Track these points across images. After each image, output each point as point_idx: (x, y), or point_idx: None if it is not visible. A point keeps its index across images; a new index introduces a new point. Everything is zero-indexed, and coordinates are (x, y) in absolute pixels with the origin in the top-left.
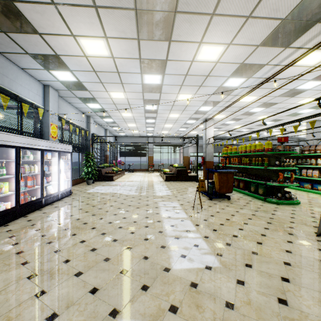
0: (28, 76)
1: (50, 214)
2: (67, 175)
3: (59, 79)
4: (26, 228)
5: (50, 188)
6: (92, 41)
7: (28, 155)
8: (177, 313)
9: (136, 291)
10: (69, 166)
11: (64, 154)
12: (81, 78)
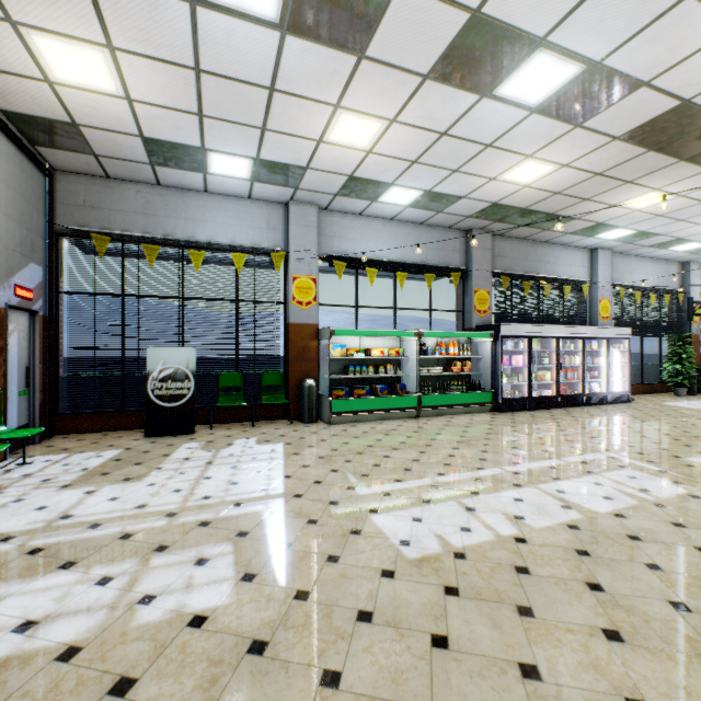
0: (570, 249)
1: (589, 411)
2: (623, 373)
3: (609, 239)
4: (563, 414)
5: (595, 386)
6: (638, 199)
7: (567, 345)
8: (650, 463)
9: (629, 452)
10: (626, 360)
11: (618, 341)
12: (640, 228)
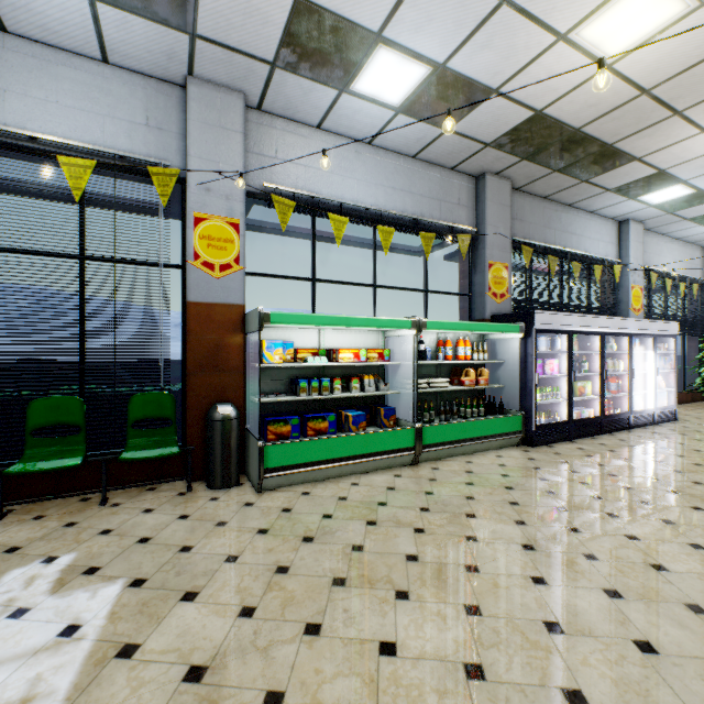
0: (597, 219)
1: (650, 440)
2: (665, 381)
3: (652, 204)
4: (624, 447)
5: (638, 400)
6: None
7: (610, 344)
8: None
9: None
10: (671, 364)
11: (659, 340)
12: None
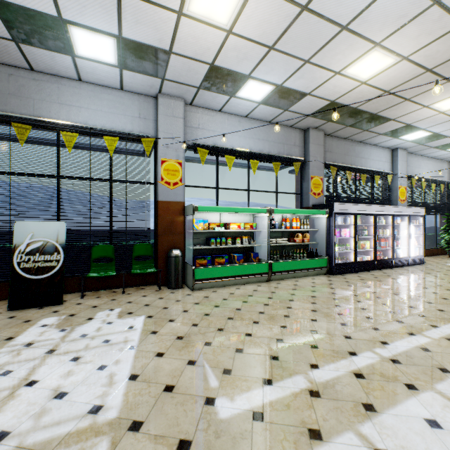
0: (378, 148)
1: (401, 273)
2: (418, 241)
3: (409, 140)
4: (383, 276)
5: (399, 252)
6: (448, 100)
7: (381, 220)
8: None
9: None
10: (421, 231)
11: (414, 218)
12: (436, 130)
